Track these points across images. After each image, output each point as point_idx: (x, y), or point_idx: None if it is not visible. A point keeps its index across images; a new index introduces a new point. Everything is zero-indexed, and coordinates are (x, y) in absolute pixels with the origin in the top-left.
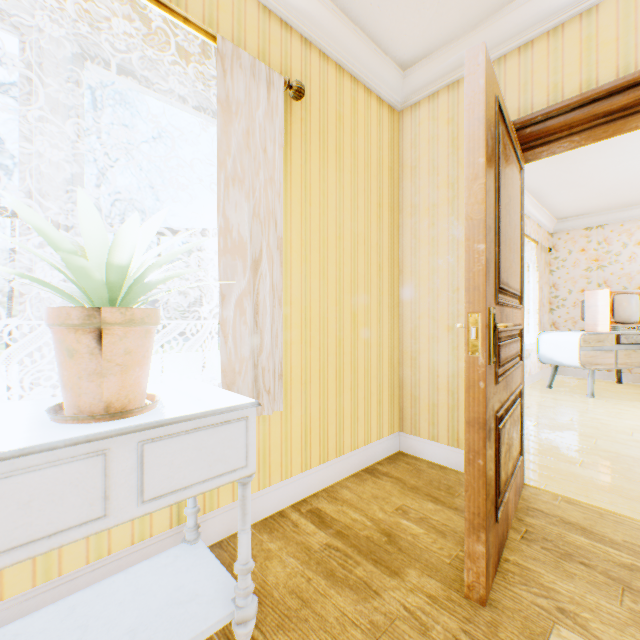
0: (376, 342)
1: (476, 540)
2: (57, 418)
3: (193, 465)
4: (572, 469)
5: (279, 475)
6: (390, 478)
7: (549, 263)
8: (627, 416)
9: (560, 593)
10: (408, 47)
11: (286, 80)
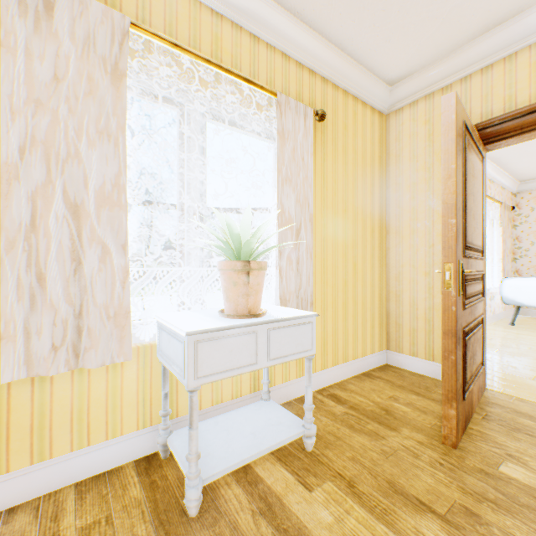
0: (370, 283)
1: (449, 407)
2: (229, 316)
3: (288, 344)
4: (526, 381)
5: None
6: (382, 379)
7: (512, 219)
8: None
9: (509, 447)
10: (395, 71)
11: (314, 111)
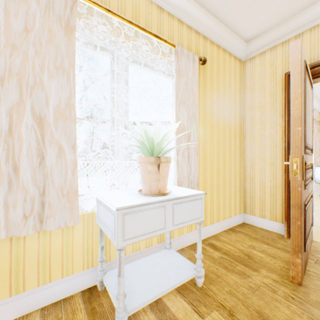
0: (233, 170)
1: (296, 257)
2: (145, 194)
3: (186, 214)
4: None
5: (194, 227)
6: (242, 233)
7: (319, 129)
8: None
9: None
10: (250, 32)
11: (199, 57)
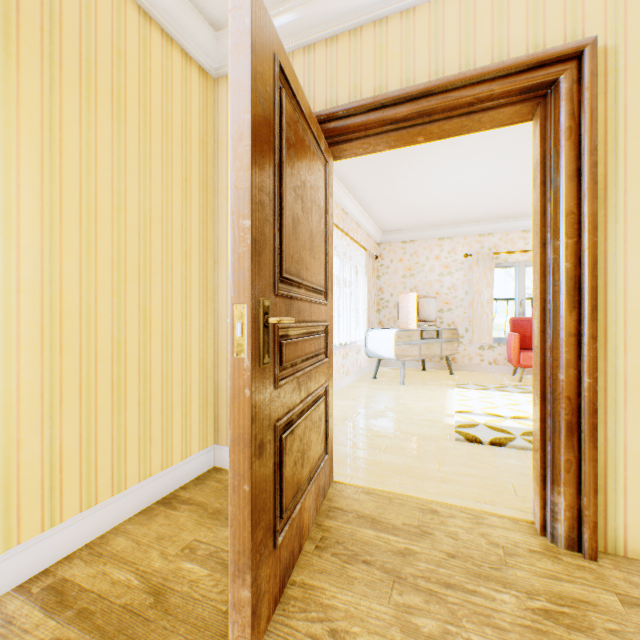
0: (181, 343)
1: (242, 584)
2: None
3: None
4: (377, 456)
5: None
6: (191, 506)
7: (377, 269)
8: (425, 398)
9: (338, 609)
10: (217, 1)
11: None
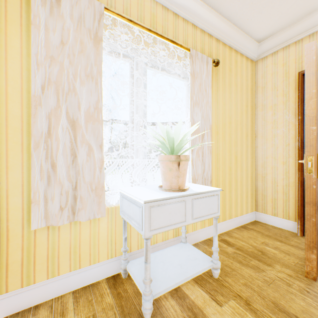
0: (245, 169)
1: (311, 253)
2: (166, 190)
3: (204, 209)
4: None
5: (207, 223)
6: (254, 231)
7: None
8: None
9: None
10: (262, 33)
11: (212, 60)
